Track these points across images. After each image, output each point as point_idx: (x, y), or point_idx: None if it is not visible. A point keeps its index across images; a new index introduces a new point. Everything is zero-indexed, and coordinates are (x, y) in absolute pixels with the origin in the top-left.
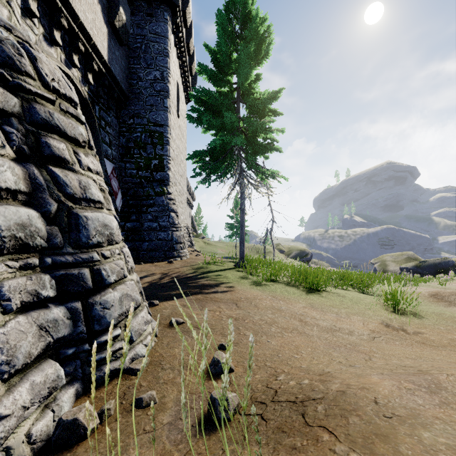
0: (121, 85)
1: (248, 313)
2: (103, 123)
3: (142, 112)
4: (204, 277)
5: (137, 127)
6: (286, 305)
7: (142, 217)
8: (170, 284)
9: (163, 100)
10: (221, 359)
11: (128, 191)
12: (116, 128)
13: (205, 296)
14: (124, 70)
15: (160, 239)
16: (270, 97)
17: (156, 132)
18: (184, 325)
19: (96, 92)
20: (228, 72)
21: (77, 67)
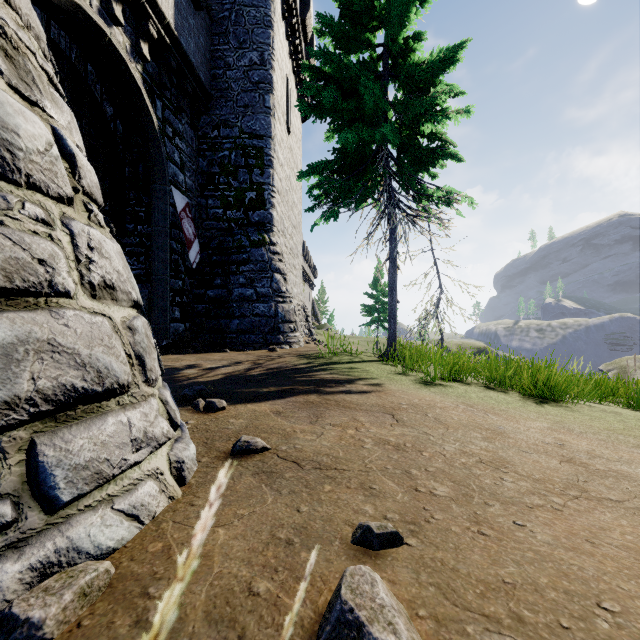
0: (198, 72)
1: (425, 436)
2: (170, 131)
3: (231, 119)
4: (326, 369)
5: (223, 141)
6: (507, 422)
7: (231, 281)
8: (262, 377)
9: (263, 96)
10: (369, 618)
11: (211, 241)
12: (192, 144)
13: (325, 397)
14: (203, 51)
15: (258, 314)
16: (443, 58)
17: (252, 148)
18: (265, 455)
19: (157, 79)
20: (367, 27)
21: (120, 24)
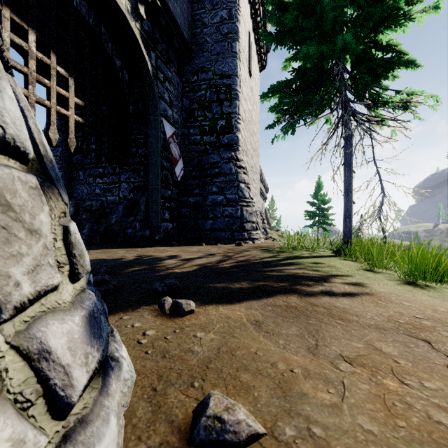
0: (182, 30)
1: None
2: (161, 76)
3: (206, 65)
4: (292, 263)
5: (201, 84)
6: None
7: (206, 190)
8: (232, 270)
9: (231, 44)
10: None
11: (191, 161)
12: (178, 88)
13: (308, 300)
14: (186, 15)
15: (227, 215)
16: None
17: (222, 86)
18: None
19: (152, 36)
20: None
21: None
